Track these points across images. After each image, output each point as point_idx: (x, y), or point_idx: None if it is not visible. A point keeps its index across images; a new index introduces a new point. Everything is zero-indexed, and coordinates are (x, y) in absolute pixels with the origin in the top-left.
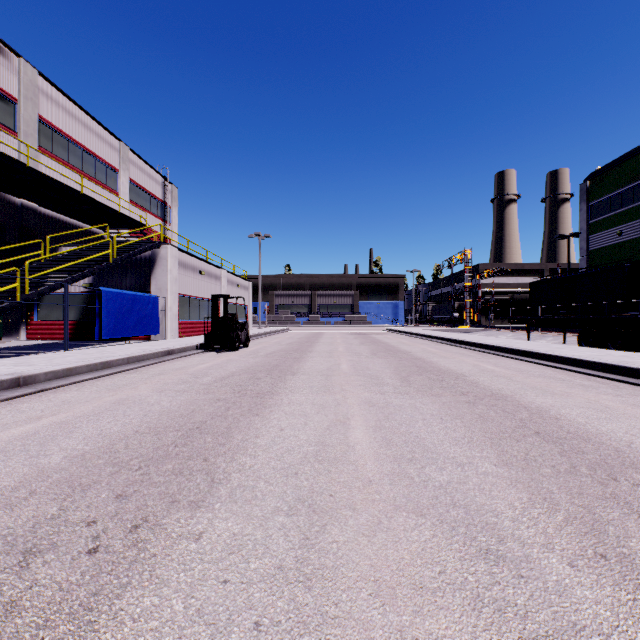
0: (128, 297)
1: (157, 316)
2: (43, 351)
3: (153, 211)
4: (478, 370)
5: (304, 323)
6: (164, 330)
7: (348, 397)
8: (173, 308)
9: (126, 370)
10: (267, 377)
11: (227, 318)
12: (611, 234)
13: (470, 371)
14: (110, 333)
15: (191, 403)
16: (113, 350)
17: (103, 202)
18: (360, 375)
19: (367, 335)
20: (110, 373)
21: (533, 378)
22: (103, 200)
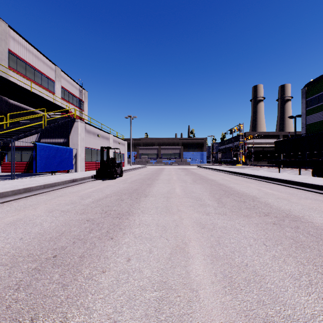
0: (53, 148)
1: (72, 159)
2: (2, 179)
3: (74, 103)
4: (263, 193)
5: (154, 163)
6: (76, 167)
7: (183, 218)
8: (81, 155)
9: (40, 193)
10: (128, 199)
11: (109, 160)
12: (319, 115)
13: (258, 194)
14: (42, 169)
15: (65, 224)
16: (40, 179)
17: (46, 98)
18: (189, 197)
19: (188, 169)
20: (28, 195)
21: (304, 200)
22: (46, 97)
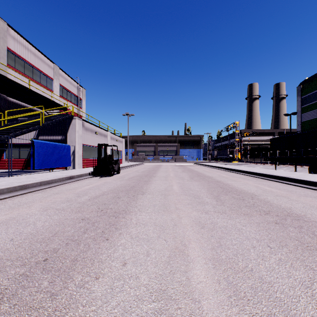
0: (51, 145)
1: (69, 156)
2: None
3: (72, 101)
4: (261, 190)
5: (151, 160)
6: (74, 164)
7: (181, 216)
8: (79, 152)
9: (36, 190)
10: (125, 196)
11: (106, 157)
12: (314, 113)
13: (257, 191)
14: (39, 166)
15: (59, 223)
16: (37, 176)
17: (44, 95)
18: (186, 194)
19: (185, 166)
20: (23, 193)
21: (304, 197)
22: (44, 94)
